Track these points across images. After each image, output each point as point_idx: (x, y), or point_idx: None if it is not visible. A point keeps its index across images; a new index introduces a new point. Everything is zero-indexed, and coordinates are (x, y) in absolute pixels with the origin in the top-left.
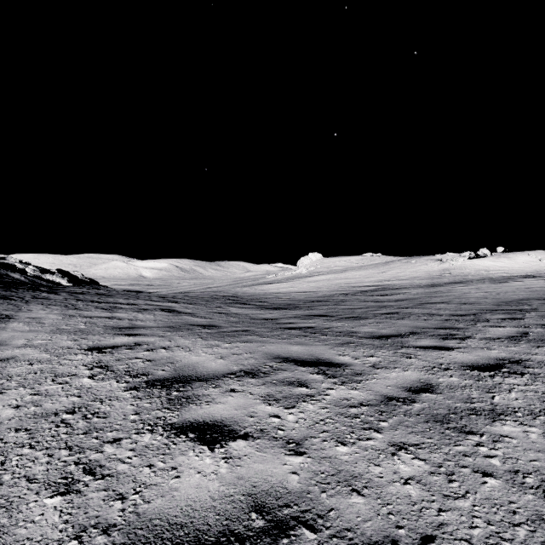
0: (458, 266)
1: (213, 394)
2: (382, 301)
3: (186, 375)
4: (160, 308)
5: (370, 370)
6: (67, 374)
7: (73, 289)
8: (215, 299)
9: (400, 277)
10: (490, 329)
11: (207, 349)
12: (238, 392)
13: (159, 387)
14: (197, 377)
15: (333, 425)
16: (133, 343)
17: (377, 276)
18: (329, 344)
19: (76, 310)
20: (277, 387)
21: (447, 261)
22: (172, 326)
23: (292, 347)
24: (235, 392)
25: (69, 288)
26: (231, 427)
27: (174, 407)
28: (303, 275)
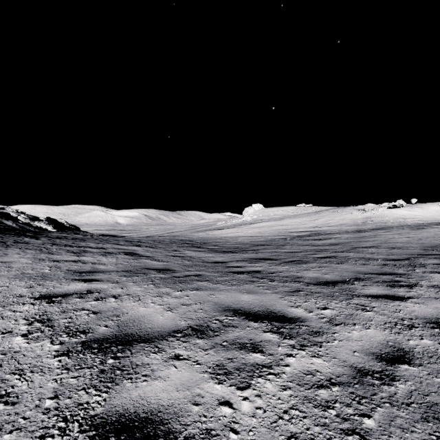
0: (378, 214)
1: (153, 363)
2: (318, 245)
3: (129, 334)
4: (124, 252)
5: (328, 327)
6: (2, 330)
7: (55, 234)
8: (173, 243)
9: (330, 224)
10: (432, 276)
11: (157, 298)
12: (182, 359)
13: (95, 350)
14: (140, 336)
15: (301, 422)
16: (85, 291)
17: (310, 223)
18: (278, 292)
19: (48, 254)
20: (227, 353)
21: (369, 210)
22: (130, 270)
23: (242, 295)
24: (179, 359)
25: (52, 233)
26: (168, 426)
27: (104, 385)
28: (248, 222)
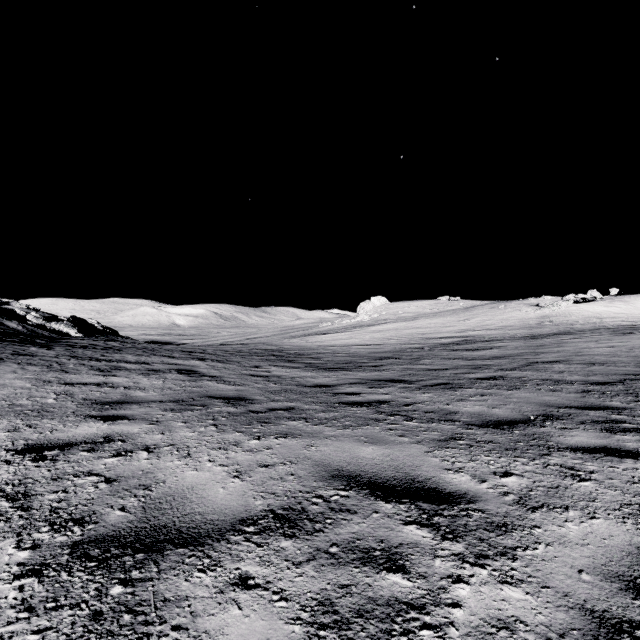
0: (561, 312)
1: (197, 597)
2: (473, 359)
3: (161, 526)
4: (177, 369)
5: (520, 513)
6: None
7: (79, 342)
8: (254, 354)
9: (487, 326)
10: None
11: (218, 452)
12: (253, 587)
13: (92, 564)
14: (180, 532)
15: None
16: (101, 437)
17: (458, 325)
18: (422, 441)
19: (59, 372)
20: (339, 572)
21: (546, 305)
22: (182, 400)
23: (362, 448)
24: (248, 587)
25: (76, 339)
26: None
27: None
28: (365, 323)
